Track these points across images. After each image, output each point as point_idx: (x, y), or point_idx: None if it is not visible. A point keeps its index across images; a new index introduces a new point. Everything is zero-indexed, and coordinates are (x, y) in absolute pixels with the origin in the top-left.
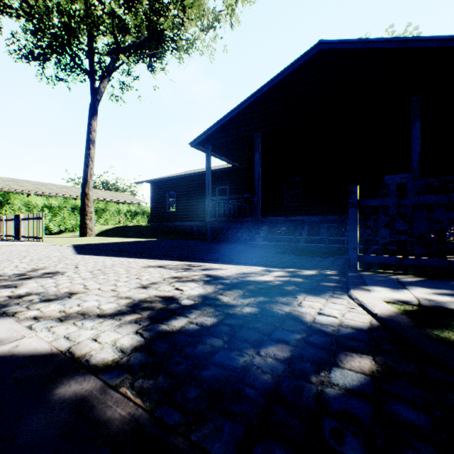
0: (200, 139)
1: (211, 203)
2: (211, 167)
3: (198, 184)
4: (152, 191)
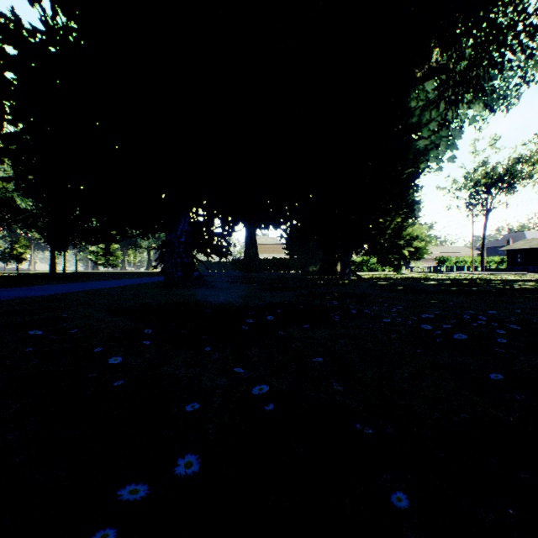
0: None
1: None
2: None
3: (537, 250)
4: (507, 253)
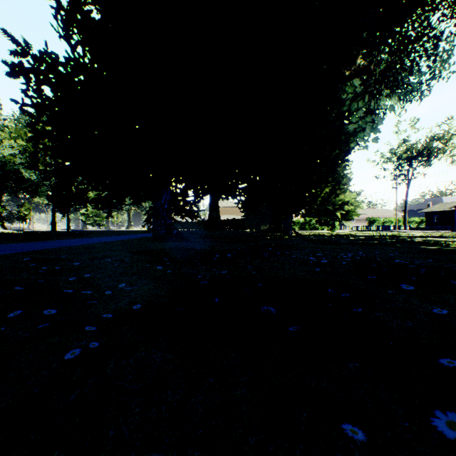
0: (452, 207)
1: (455, 222)
2: (455, 213)
3: (449, 212)
4: (425, 214)
